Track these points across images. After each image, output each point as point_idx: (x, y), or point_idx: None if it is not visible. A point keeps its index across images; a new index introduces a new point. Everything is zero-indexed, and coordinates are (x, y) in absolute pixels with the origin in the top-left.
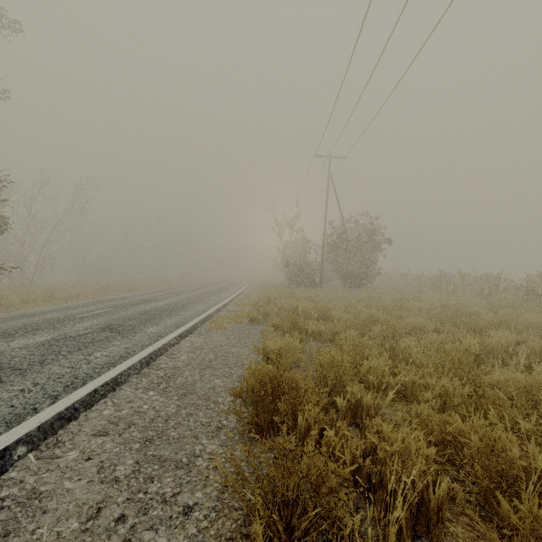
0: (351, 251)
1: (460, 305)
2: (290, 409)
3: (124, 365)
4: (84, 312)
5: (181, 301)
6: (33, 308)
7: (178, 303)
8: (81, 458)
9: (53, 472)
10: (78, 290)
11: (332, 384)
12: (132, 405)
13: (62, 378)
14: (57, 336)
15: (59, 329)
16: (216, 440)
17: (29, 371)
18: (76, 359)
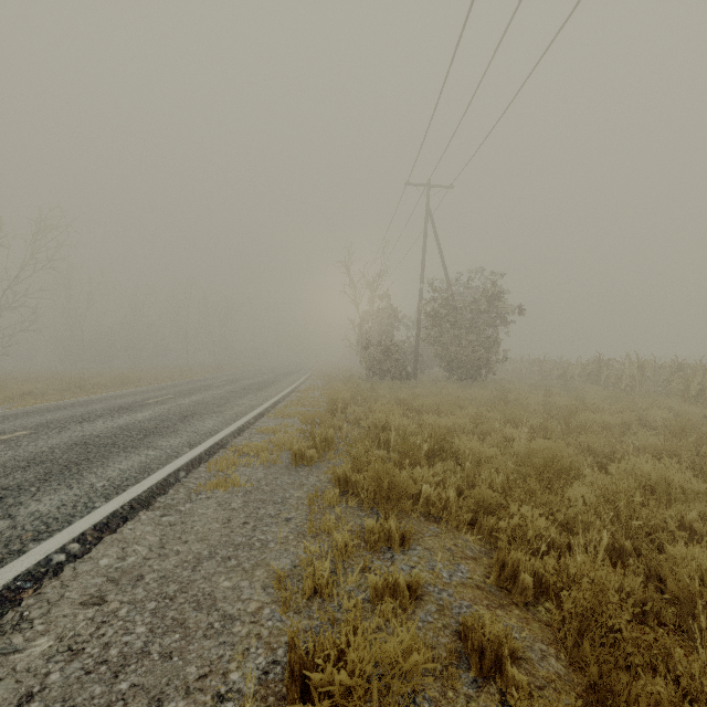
0: (462, 325)
1: (688, 422)
2: None
3: None
4: None
5: (183, 408)
6: None
7: (172, 415)
8: None
9: None
10: (27, 387)
11: None
12: None
13: None
14: None
15: None
16: None
17: None
18: None
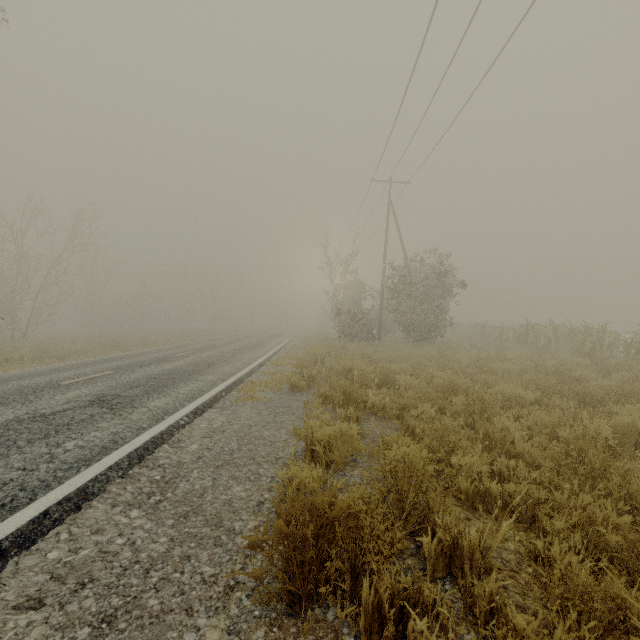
0: (416, 296)
1: (561, 366)
2: (346, 562)
3: (104, 463)
4: (74, 377)
5: (205, 359)
6: (15, 370)
7: (200, 363)
8: None
9: None
10: (78, 346)
11: (410, 505)
12: (99, 538)
13: None
14: (22, 415)
15: (31, 402)
16: (221, 619)
17: None
18: (35, 454)
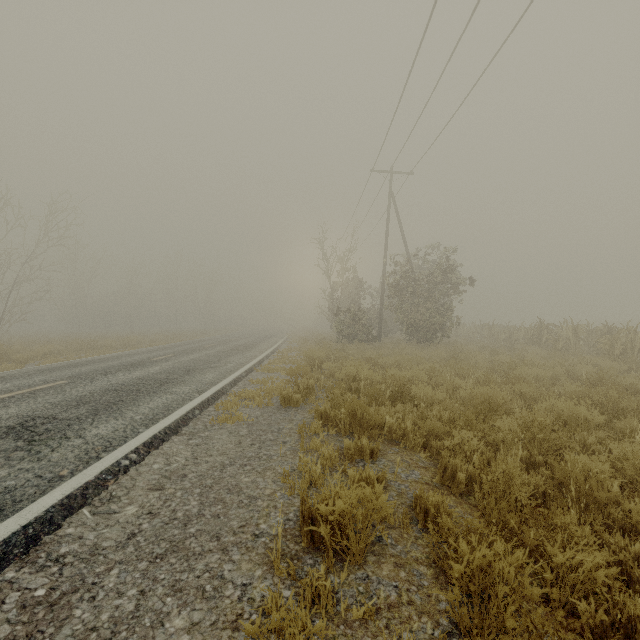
0: (420, 294)
1: (605, 374)
2: None
3: None
4: (14, 389)
5: (185, 364)
6: None
7: (178, 369)
8: None
9: None
10: (48, 348)
11: None
12: None
13: None
14: None
15: None
16: None
17: None
18: None
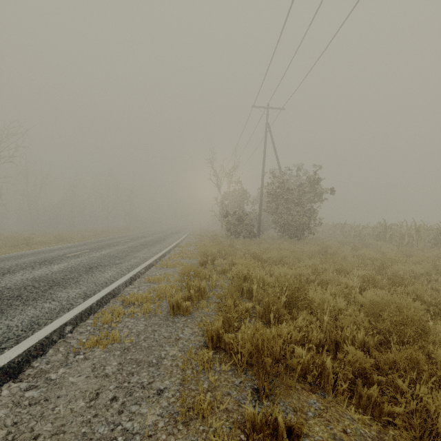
0: (291, 200)
1: None
2: None
3: None
4: None
5: (92, 261)
6: None
7: (81, 266)
8: None
9: None
10: None
11: None
12: None
13: None
14: None
15: None
16: None
17: None
18: None
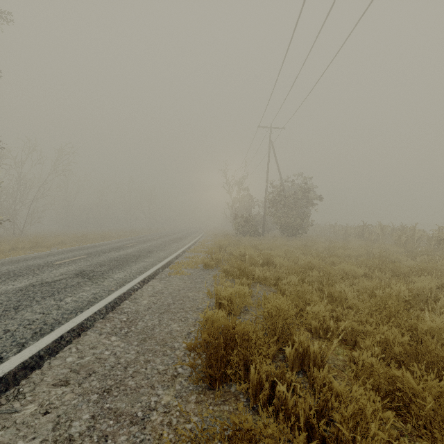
0: (288, 206)
1: (383, 252)
2: (241, 360)
3: (91, 310)
4: (62, 259)
5: (146, 248)
6: (20, 255)
7: (143, 250)
8: (39, 412)
9: (9, 429)
10: (60, 239)
11: (279, 332)
12: (95, 351)
13: (32, 325)
14: (34, 282)
15: (38, 275)
16: (171, 391)
17: (3, 317)
18: (48, 305)
